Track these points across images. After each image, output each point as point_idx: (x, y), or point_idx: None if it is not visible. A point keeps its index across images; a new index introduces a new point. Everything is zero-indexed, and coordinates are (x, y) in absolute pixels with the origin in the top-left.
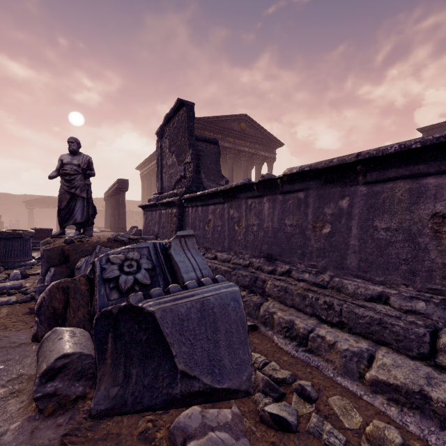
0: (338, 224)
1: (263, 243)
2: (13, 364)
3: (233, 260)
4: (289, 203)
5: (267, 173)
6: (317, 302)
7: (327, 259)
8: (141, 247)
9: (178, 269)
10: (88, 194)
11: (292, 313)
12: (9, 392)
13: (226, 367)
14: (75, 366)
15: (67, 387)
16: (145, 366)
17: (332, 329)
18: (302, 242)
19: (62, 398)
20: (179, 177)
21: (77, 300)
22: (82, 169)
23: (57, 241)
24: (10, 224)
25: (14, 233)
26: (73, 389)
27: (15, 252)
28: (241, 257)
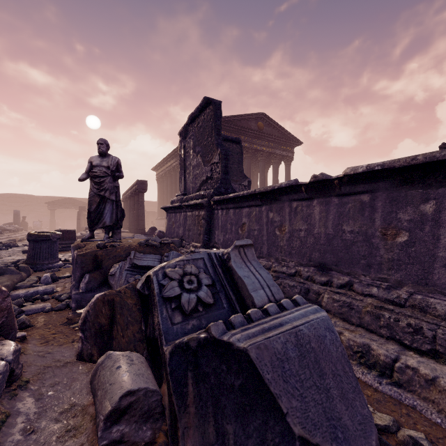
0: (419, 232)
1: (313, 250)
2: (62, 389)
3: (274, 268)
4: (348, 207)
5: (322, 173)
6: (397, 323)
7: (403, 272)
8: (195, 259)
9: (243, 286)
10: (117, 196)
11: (363, 335)
12: (64, 430)
13: (349, 428)
14: (141, 406)
15: (134, 431)
16: (245, 423)
17: (422, 359)
18: (366, 252)
19: (130, 445)
20: (205, 178)
21: (124, 315)
22: (111, 171)
23: (88, 245)
24: (34, 224)
25: (42, 236)
26: (141, 433)
27: (44, 254)
28: (284, 265)
